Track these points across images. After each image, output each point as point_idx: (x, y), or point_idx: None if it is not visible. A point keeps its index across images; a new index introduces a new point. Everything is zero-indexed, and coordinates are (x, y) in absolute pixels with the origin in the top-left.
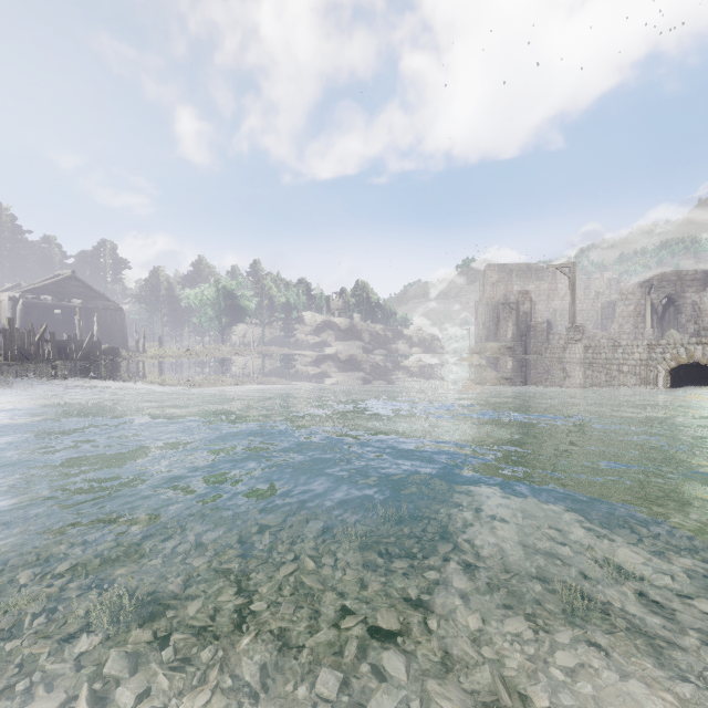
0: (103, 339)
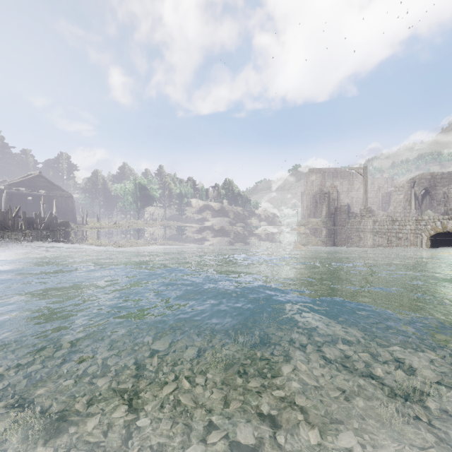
0: (60, 216)
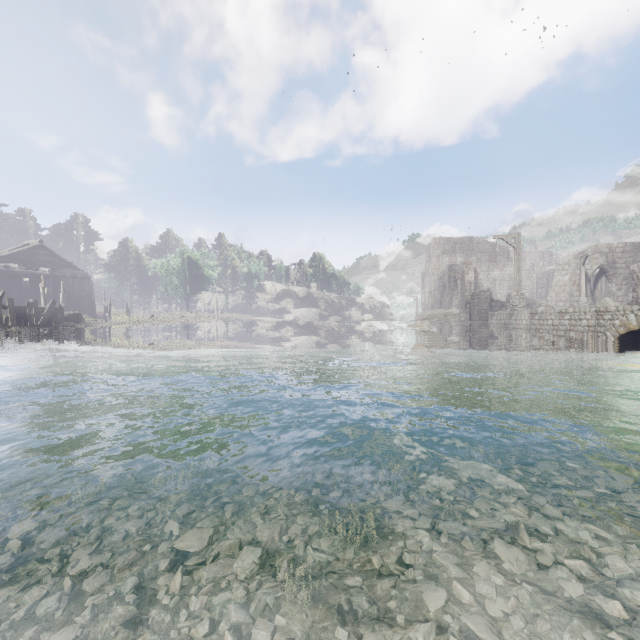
0: (71, 305)
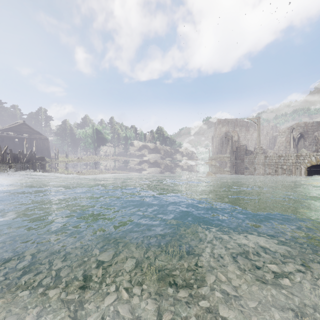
0: (38, 153)
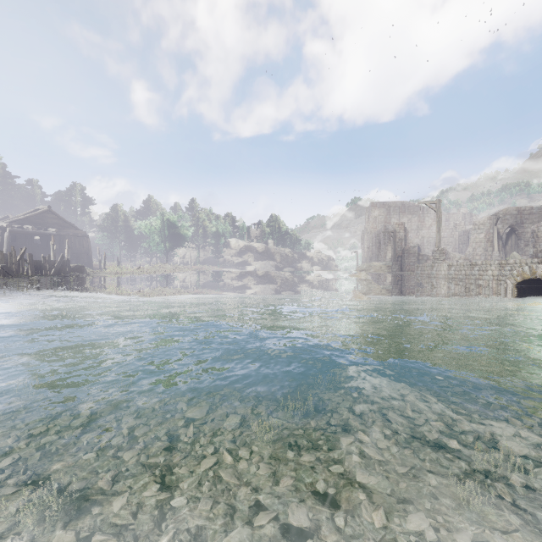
0: (73, 259)
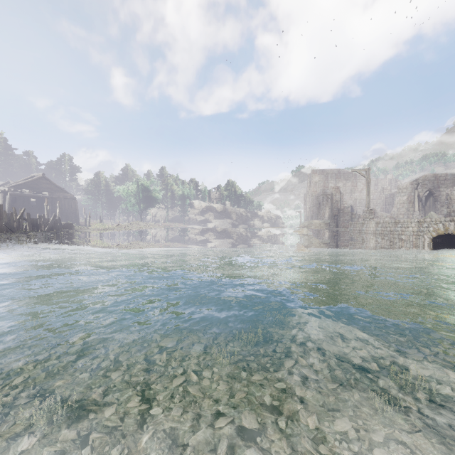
0: (63, 217)
